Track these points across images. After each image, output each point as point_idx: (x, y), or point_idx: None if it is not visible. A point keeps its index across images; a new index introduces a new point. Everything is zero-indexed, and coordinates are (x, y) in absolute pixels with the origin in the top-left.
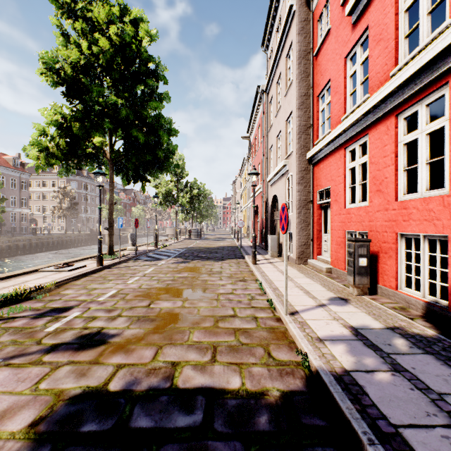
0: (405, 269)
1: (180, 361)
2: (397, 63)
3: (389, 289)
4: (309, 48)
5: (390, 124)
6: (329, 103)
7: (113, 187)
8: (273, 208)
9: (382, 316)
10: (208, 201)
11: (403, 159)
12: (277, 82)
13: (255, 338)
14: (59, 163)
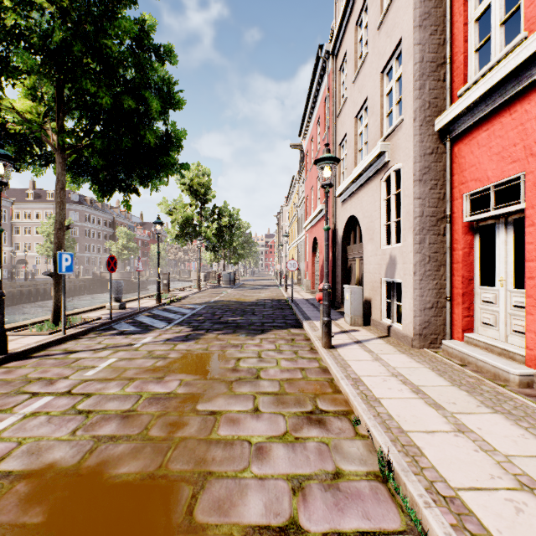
0: None
1: None
2: None
3: None
4: None
5: None
6: None
7: (62, 197)
8: (345, 240)
9: None
10: (245, 237)
11: None
12: (356, 21)
13: None
14: None
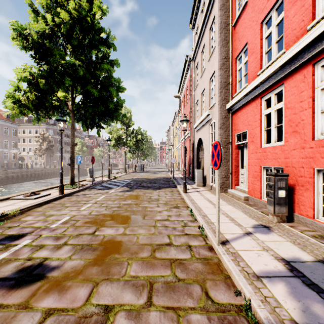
0: (321, 200)
1: (114, 304)
2: (314, 17)
3: (306, 218)
4: (229, 21)
5: (306, 72)
6: (246, 63)
7: (74, 131)
8: (198, 149)
9: (308, 246)
10: (149, 144)
11: (320, 102)
12: (202, 51)
13: (191, 272)
14: (31, 112)
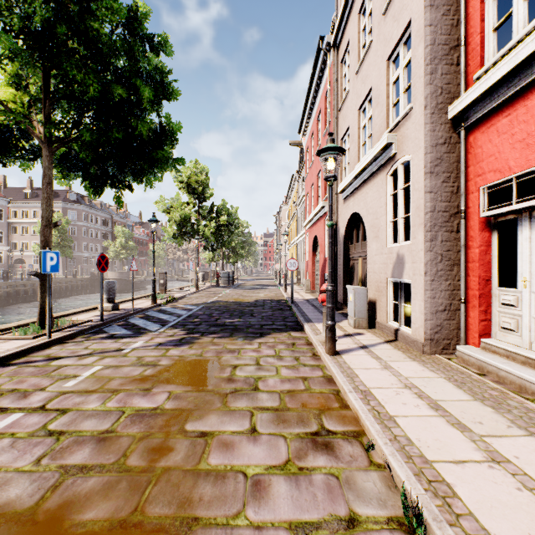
0: None
1: None
2: None
3: None
4: None
5: None
6: None
7: (49, 193)
8: (347, 239)
9: None
10: (244, 237)
11: None
12: (360, 8)
13: None
14: None
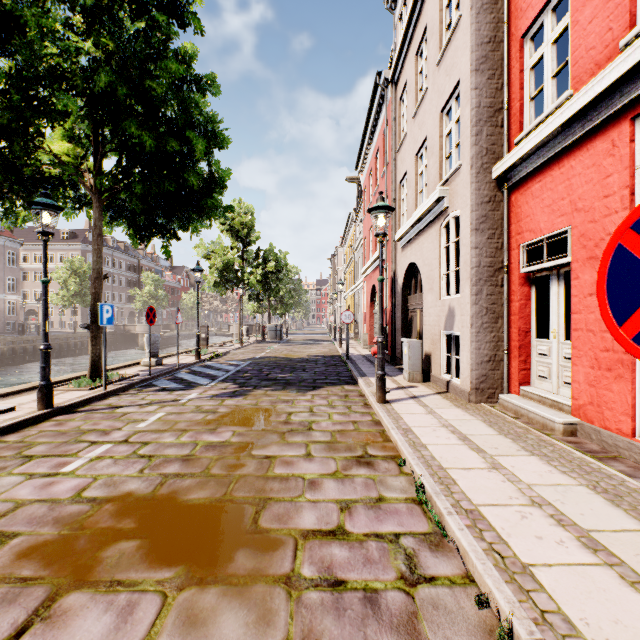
0: None
1: None
2: None
3: None
4: None
5: None
6: (559, 37)
7: (100, 244)
8: (405, 289)
9: None
10: (294, 284)
11: None
12: (417, 50)
13: None
14: None
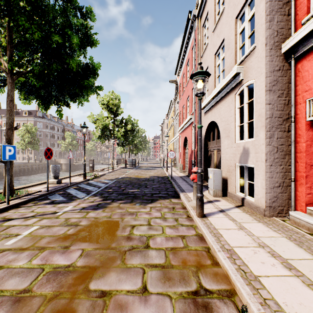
0: None
1: None
2: None
3: None
4: None
5: None
6: None
7: (11, 107)
8: (206, 138)
9: None
10: (142, 138)
11: None
12: None
13: None
14: None
